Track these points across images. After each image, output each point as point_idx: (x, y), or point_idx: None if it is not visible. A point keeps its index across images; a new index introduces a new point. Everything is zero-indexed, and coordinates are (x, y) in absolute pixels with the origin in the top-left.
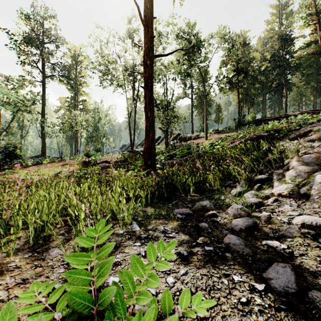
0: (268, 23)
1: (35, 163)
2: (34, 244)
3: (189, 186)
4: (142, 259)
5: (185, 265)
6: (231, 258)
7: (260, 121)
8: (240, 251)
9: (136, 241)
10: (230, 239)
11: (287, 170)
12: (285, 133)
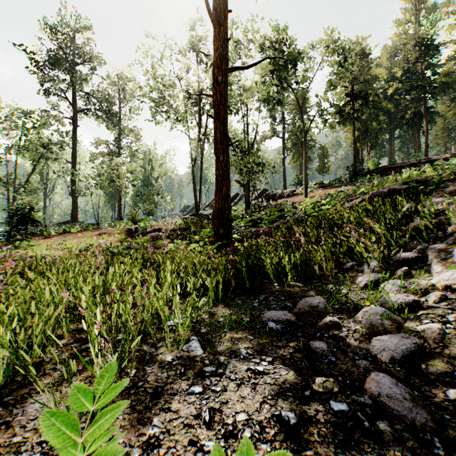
0: (398, 25)
1: (60, 232)
2: (6, 383)
3: (286, 271)
4: (204, 431)
5: (294, 451)
6: (393, 435)
7: (387, 169)
8: (406, 416)
9: (194, 381)
10: (380, 385)
11: (453, 244)
12: (436, 185)
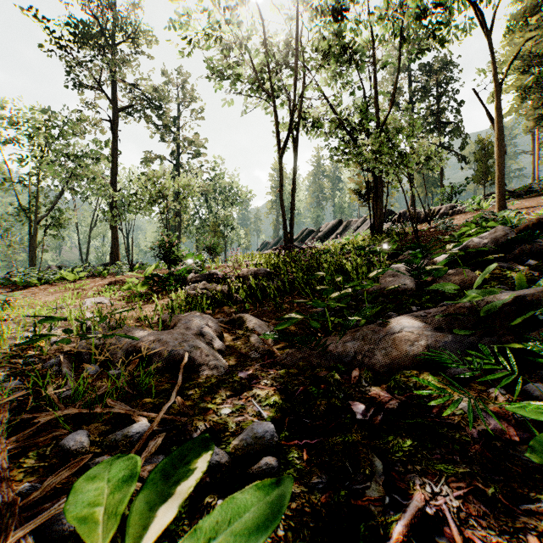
0: None
1: (50, 280)
2: None
3: None
4: None
5: None
6: None
7: None
8: None
9: None
10: None
11: None
12: None
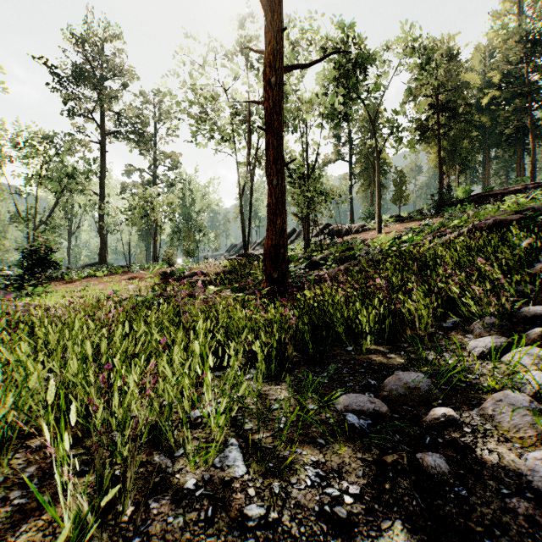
0: (495, 18)
1: (84, 276)
2: None
3: (365, 331)
4: None
5: None
6: None
7: (482, 197)
8: None
9: (228, 538)
10: None
11: None
12: None
